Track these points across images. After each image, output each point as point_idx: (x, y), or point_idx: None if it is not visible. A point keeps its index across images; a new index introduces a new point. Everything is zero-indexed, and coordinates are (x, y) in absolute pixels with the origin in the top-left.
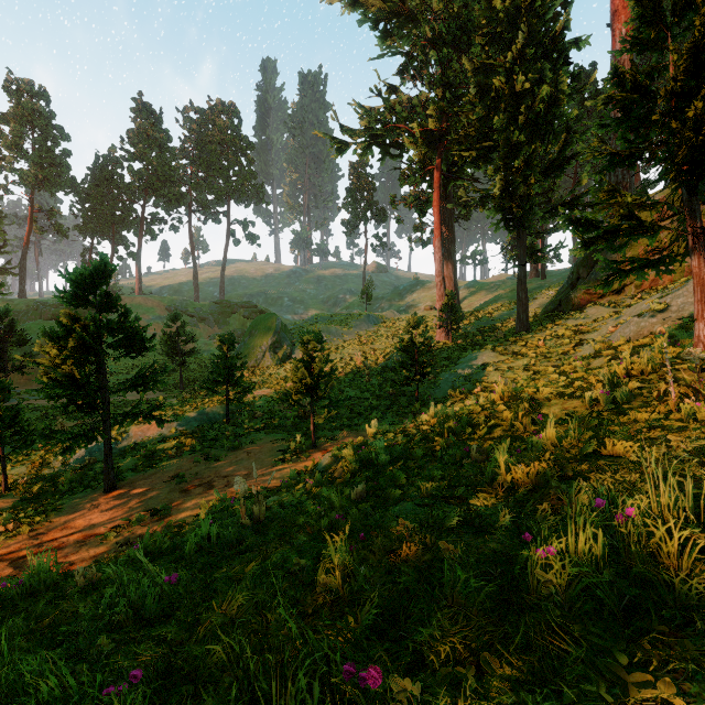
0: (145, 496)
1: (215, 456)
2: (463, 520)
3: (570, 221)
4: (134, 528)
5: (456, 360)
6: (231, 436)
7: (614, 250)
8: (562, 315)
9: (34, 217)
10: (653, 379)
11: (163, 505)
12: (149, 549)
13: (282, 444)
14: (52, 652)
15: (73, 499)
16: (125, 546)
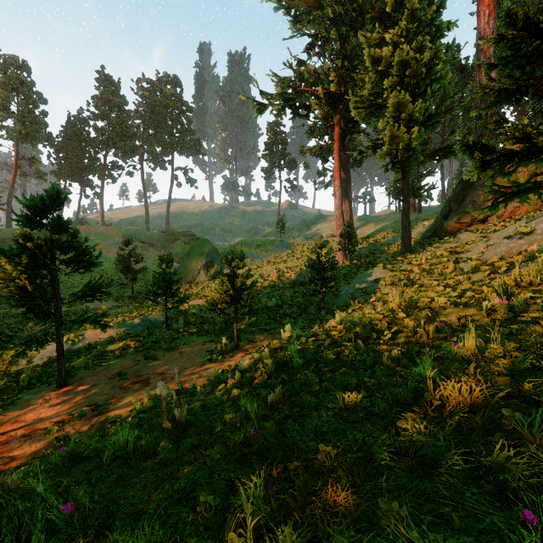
0: (91, 391)
1: (154, 356)
2: (394, 448)
3: (466, 147)
4: (75, 422)
5: (354, 276)
6: (169, 339)
7: (504, 174)
8: (437, 240)
9: (19, 164)
10: None
11: (104, 400)
12: (75, 451)
13: (210, 345)
14: None
15: (29, 394)
16: (62, 442)
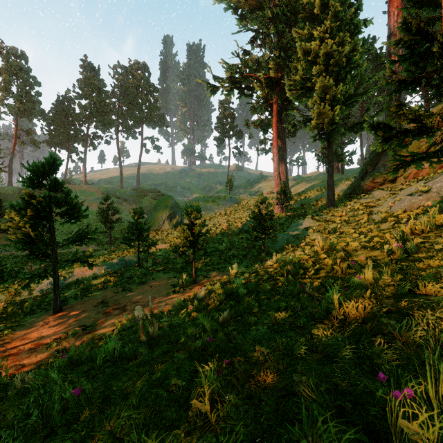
0: (80, 316)
1: (129, 288)
2: (308, 347)
3: (372, 126)
4: (70, 339)
5: (288, 225)
6: (140, 275)
7: (402, 146)
8: (356, 196)
9: (18, 135)
10: (431, 236)
11: (91, 322)
12: (73, 358)
13: (174, 280)
14: None
15: (32, 318)
16: (61, 353)
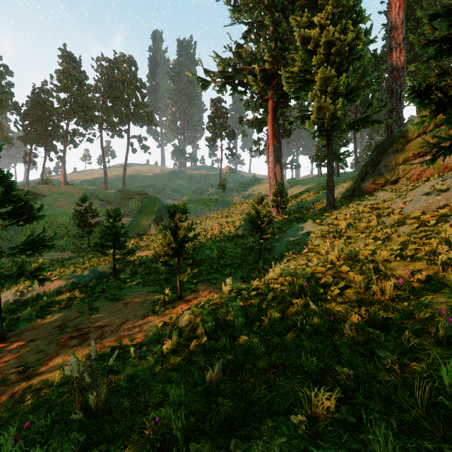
0: (26, 348)
1: (98, 307)
2: None
3: (417, 91)
4: None
5: (286, 229)
6: (115, 289)
7: (450, 123)
8: (356, 199)
9: None
10: None
11: (36, 359)
12: None
13: (154, 295)
14: None
15: None
16: None
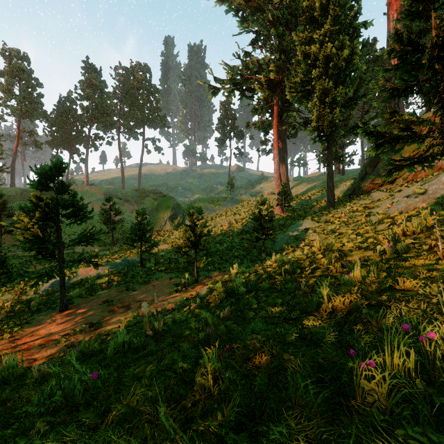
0: (86, 314)
1: (132, 288)
2: (299, 335)
3: (366, 132)
4: (78, 335)
5: (288, 226)
6: (143, 275)
7: (394, 152)
8: (355, 197)
9: (20, 136)
10: (422, 237)
11: (97, 320)
12: (84, 351)
13: (176, 280)
14: (5, 431)
15: (39, 316)
16: (70, 348)
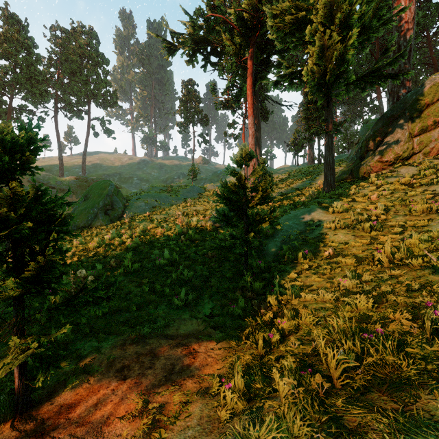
0: None
1: None
2: None
3: None
4: None
5: (279, 217)
6: None
7: None
8: (356, 181)
9: None
10: None
11: None
12: None
13: None
14: None
15: None
16: None
